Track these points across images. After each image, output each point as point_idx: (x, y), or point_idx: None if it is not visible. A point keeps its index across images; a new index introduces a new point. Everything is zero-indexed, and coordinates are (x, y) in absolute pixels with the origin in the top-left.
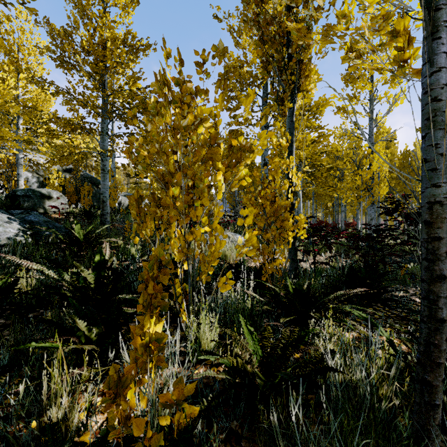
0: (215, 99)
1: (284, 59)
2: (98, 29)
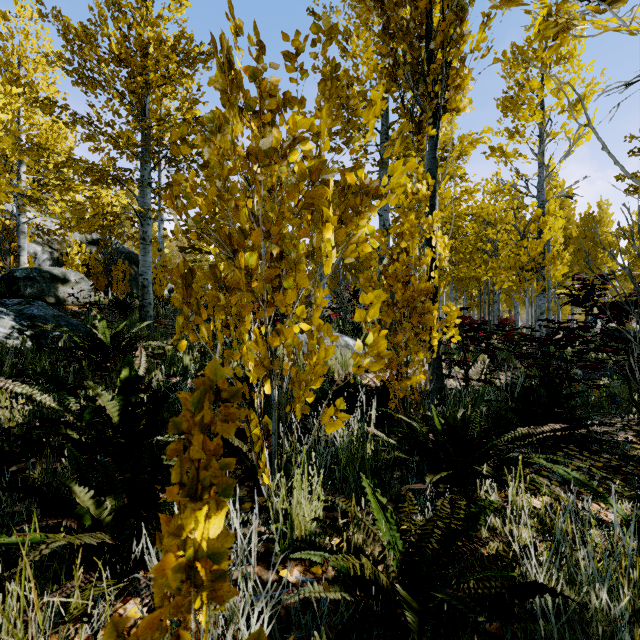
0: (316, 113)
1: (423, 57)
2: (134, 26)
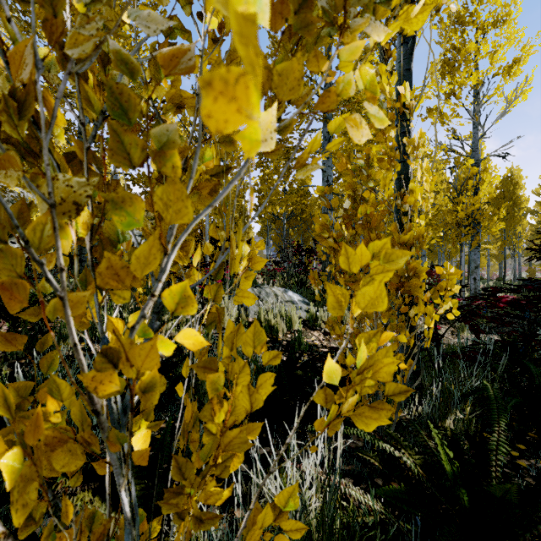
0: None
1: None
2: None
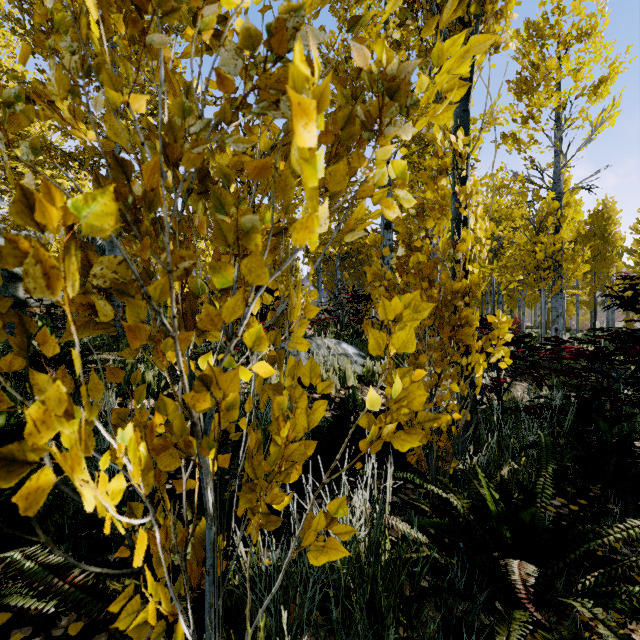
0: None
1: None
2: None
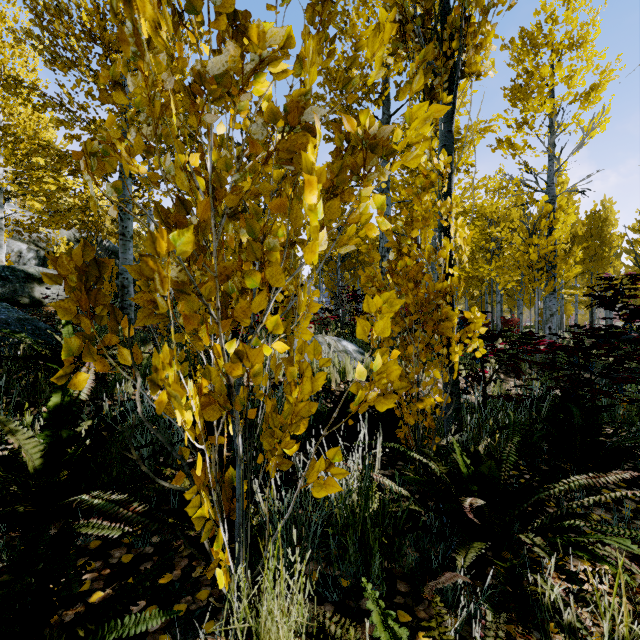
0: (302, 50)
1: (439, 5)
2: None
